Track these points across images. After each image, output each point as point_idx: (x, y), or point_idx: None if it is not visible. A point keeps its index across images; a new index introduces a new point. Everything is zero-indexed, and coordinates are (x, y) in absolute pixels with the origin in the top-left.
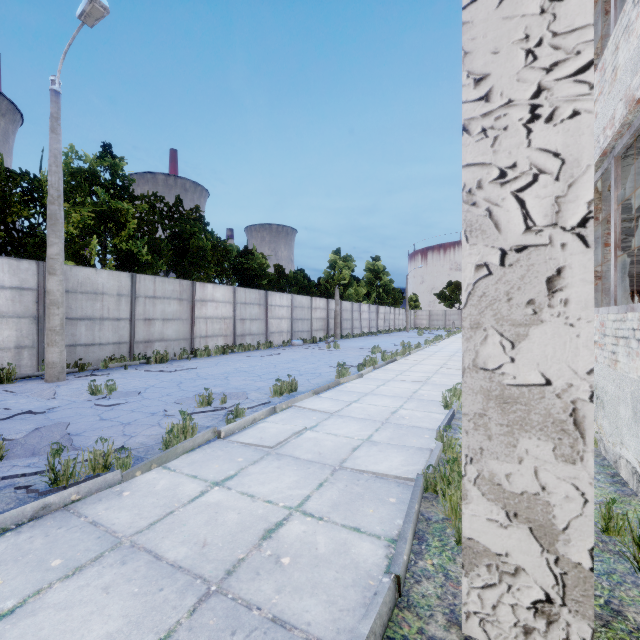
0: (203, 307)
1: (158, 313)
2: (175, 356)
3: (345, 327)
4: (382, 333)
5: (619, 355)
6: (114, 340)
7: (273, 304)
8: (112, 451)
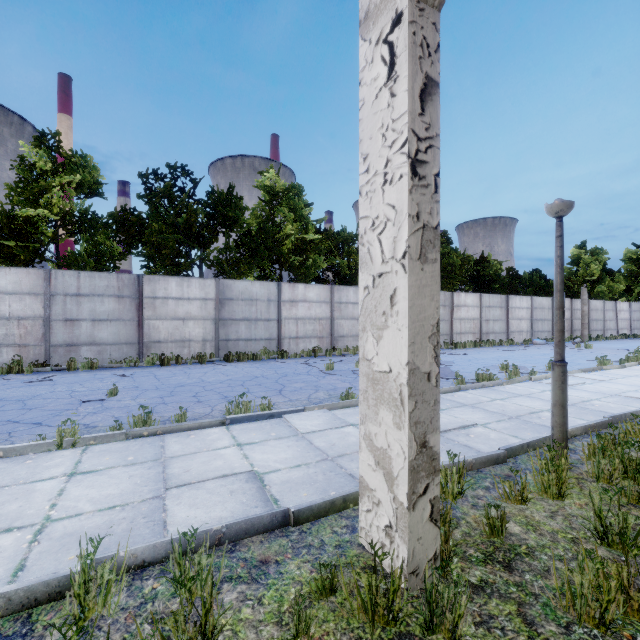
0: (458, 311)
1: None
2: (441, 346)
3: (594, 328)
4: None
5: None
6: None
7: (513, 306)
8: (491, 374)
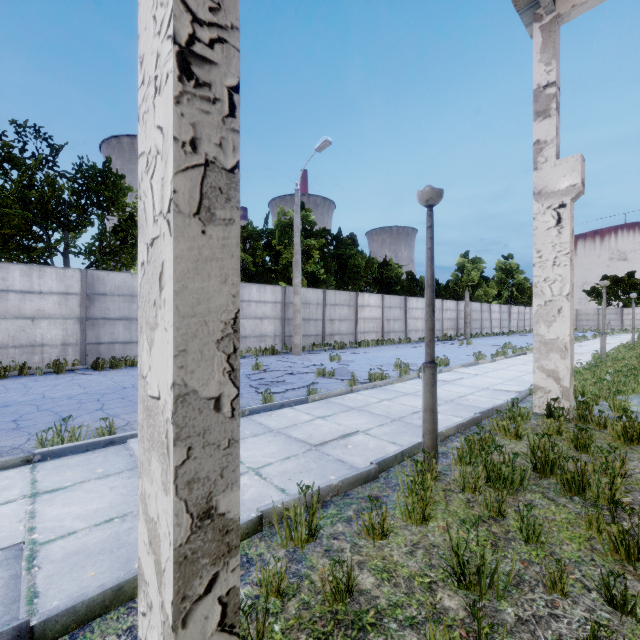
0: (362, 311)
1: (337, 315)
2: (346, 345)
3: (474, 327)
4: (515, 333)
5: None
6: (314, 333)
7: (410, 307)
8: (383, 373)
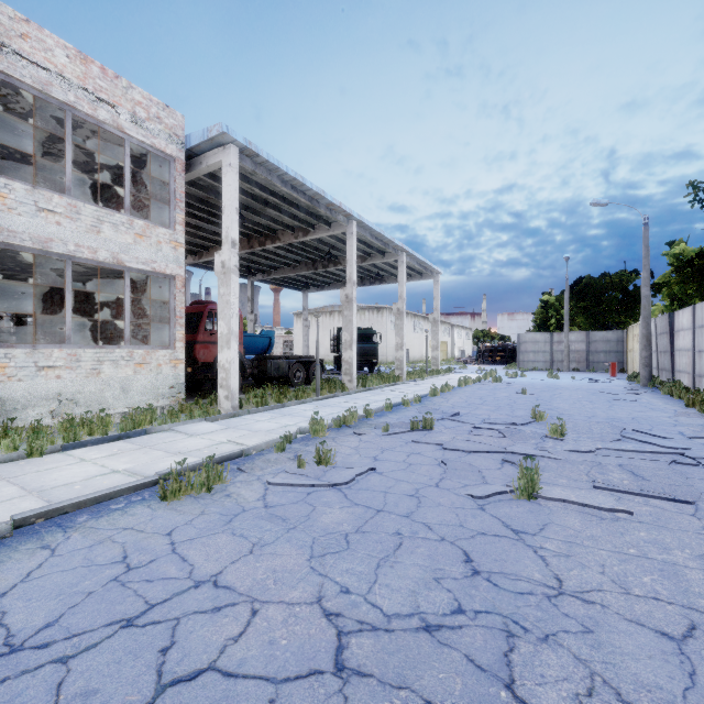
0: None
1: None
2: None
3: None
4: None
5: (105, 369)
6: None
7: None
8: (343, 416)
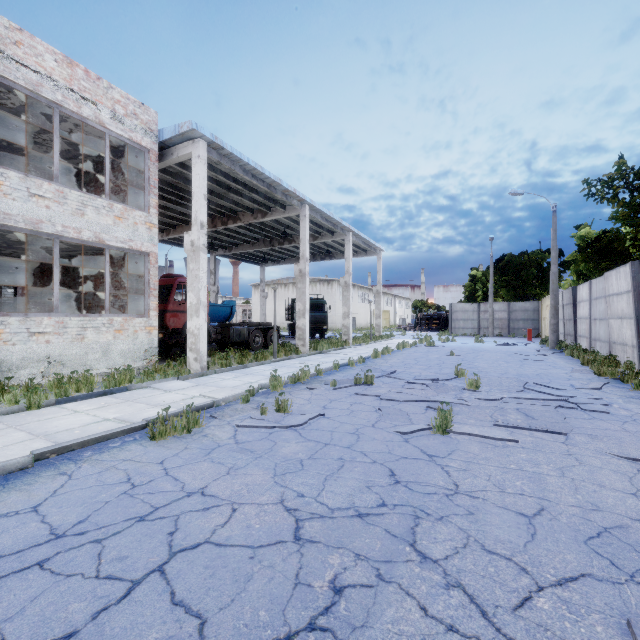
0: None
1: None
2: None
3: None
4: None
5: (88, 335)
6: None
7: None
8: (297, 374)
